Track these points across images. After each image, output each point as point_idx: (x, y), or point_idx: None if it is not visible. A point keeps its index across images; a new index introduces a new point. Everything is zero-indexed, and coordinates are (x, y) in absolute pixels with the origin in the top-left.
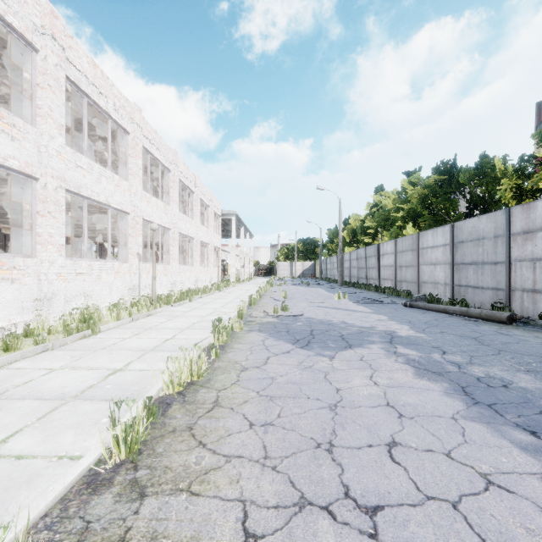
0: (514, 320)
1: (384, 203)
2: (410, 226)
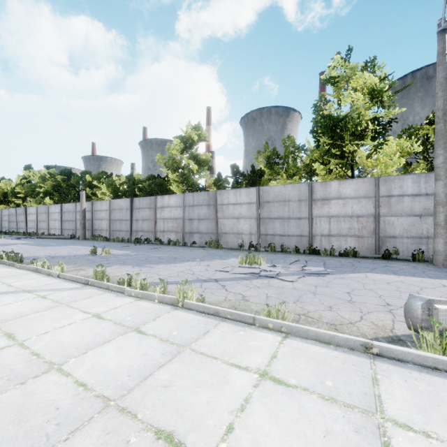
0: (73, 238)
1: (32, 178)
2: (48, 198)
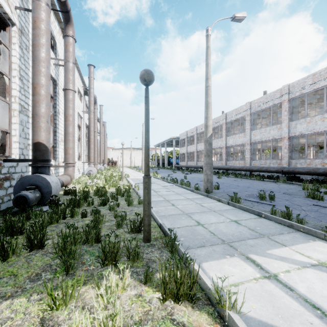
0: None
1: None
2: None
